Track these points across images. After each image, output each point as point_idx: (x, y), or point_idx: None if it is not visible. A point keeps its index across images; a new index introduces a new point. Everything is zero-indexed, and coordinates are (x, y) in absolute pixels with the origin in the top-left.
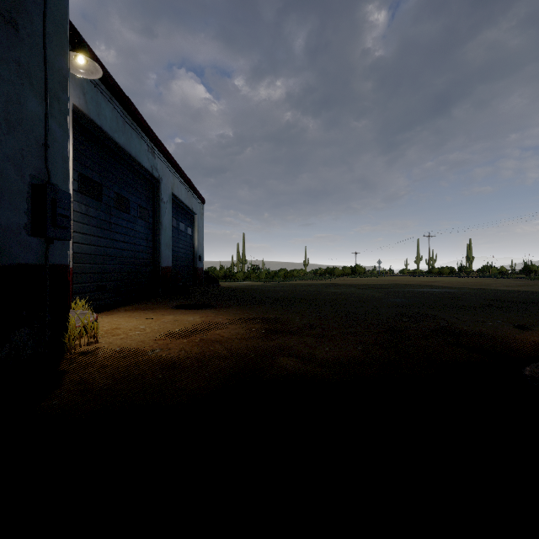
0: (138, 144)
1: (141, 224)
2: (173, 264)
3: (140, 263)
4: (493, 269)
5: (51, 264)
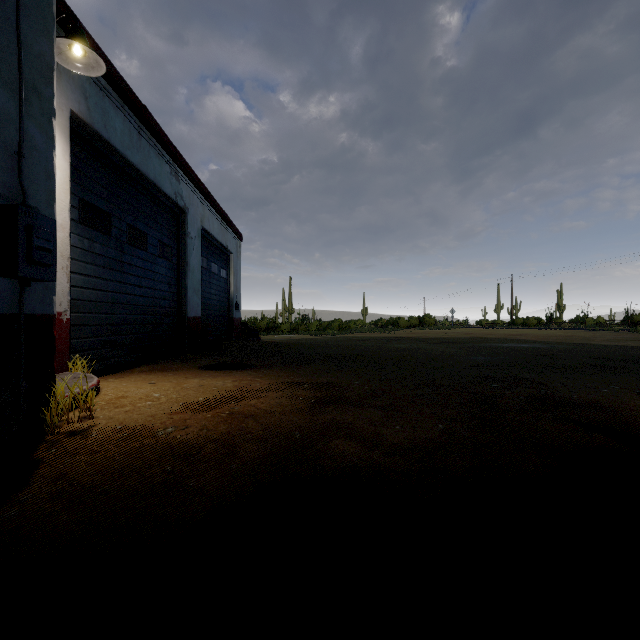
0: (158, 165)
1: (162, 264)
2: (204, 314)
3: (160, 312)
4: (589, 320)
5: (29, 314)
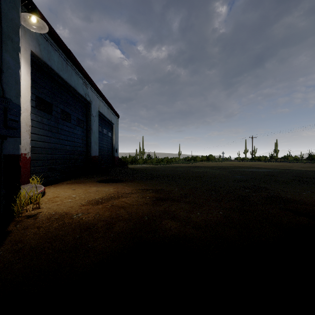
0: (76, 79)
1: (78, 129)
2: (99, 154)
3: (78, 153)
4: (291, 157)
5: (6, 154)
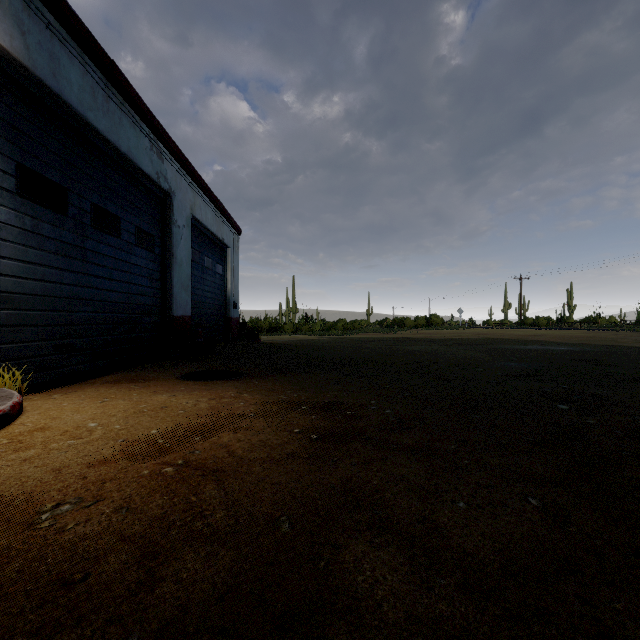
0: (133, 136)
1: (140, 255)
2: (195, 313)
3: (139, 310)
4: (602, 320)
5: None
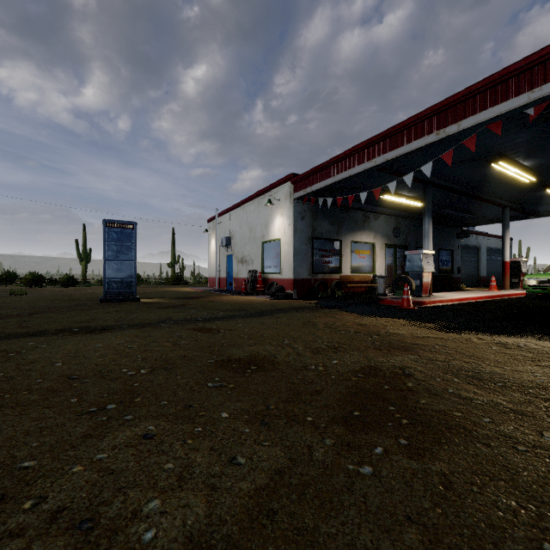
0: (471, 239)
1: (472, 263)
2: (487, 275)
3: (472, 275)
4: None
5: (459, 277)
